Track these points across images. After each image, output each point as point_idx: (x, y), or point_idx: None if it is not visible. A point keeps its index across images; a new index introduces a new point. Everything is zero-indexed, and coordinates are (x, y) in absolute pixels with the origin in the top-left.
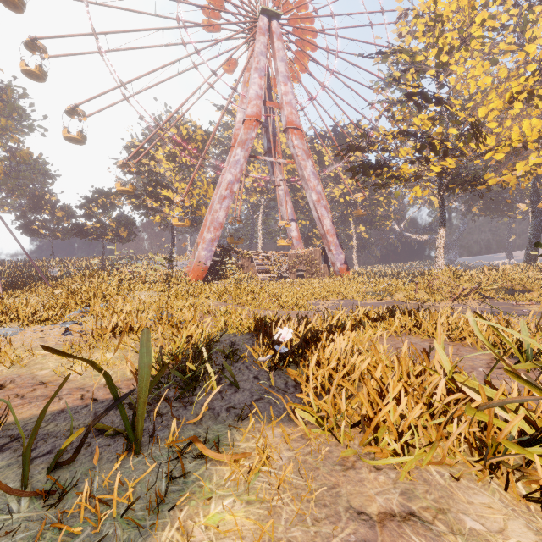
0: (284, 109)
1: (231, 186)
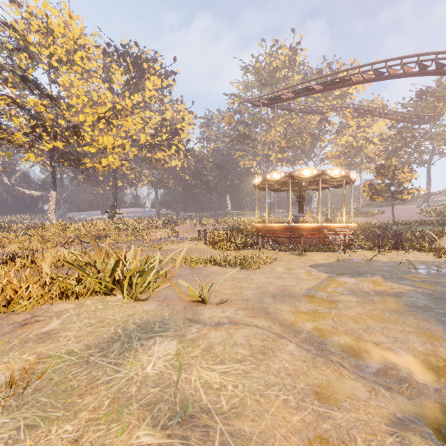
0: None
1: None
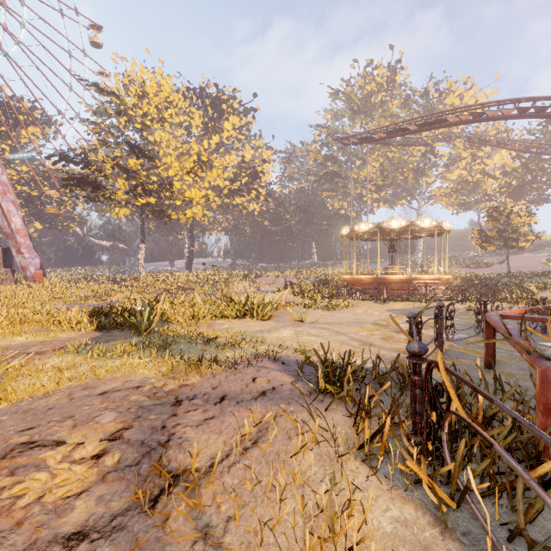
0: None
1: None
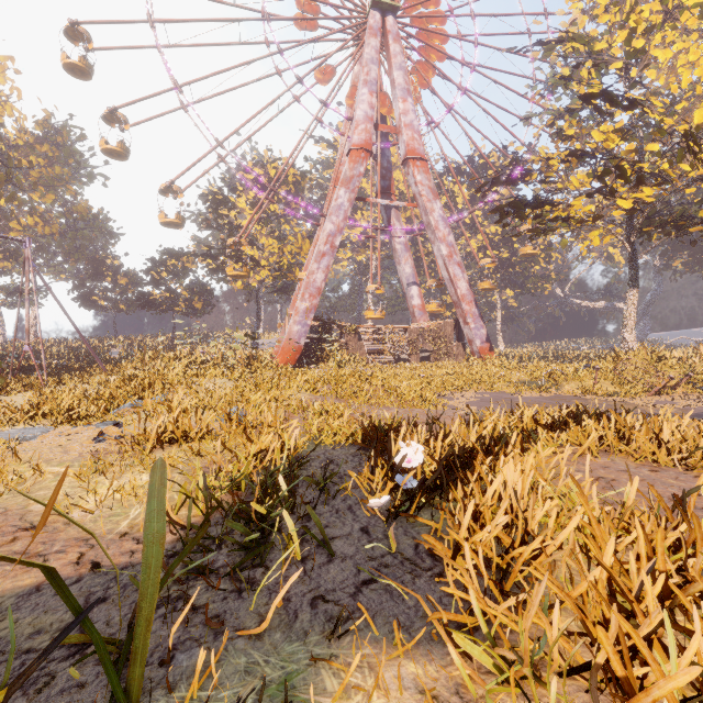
0: (403, 134)
1: (332, 239)
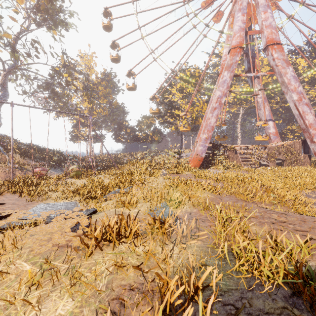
0: (264, 32)
1: (220, 100)
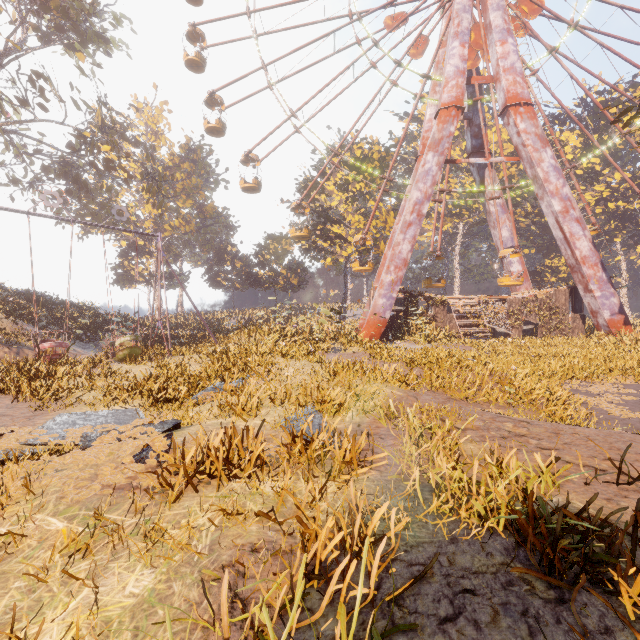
0: (502, 80)
1: (419, 207)
